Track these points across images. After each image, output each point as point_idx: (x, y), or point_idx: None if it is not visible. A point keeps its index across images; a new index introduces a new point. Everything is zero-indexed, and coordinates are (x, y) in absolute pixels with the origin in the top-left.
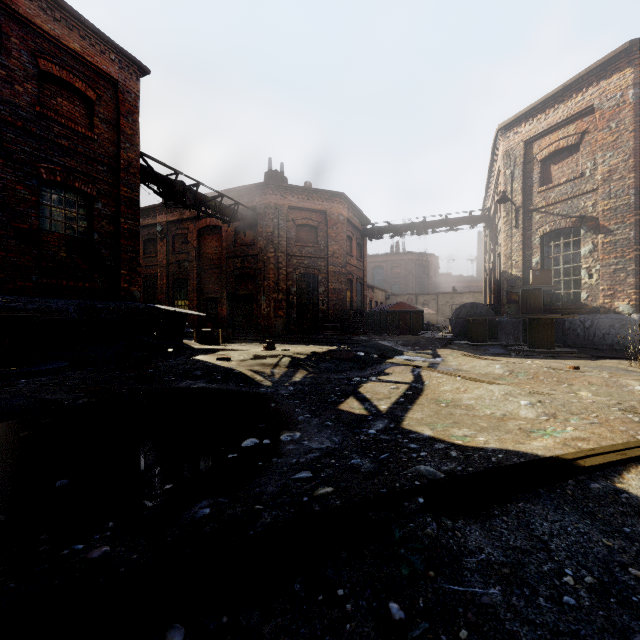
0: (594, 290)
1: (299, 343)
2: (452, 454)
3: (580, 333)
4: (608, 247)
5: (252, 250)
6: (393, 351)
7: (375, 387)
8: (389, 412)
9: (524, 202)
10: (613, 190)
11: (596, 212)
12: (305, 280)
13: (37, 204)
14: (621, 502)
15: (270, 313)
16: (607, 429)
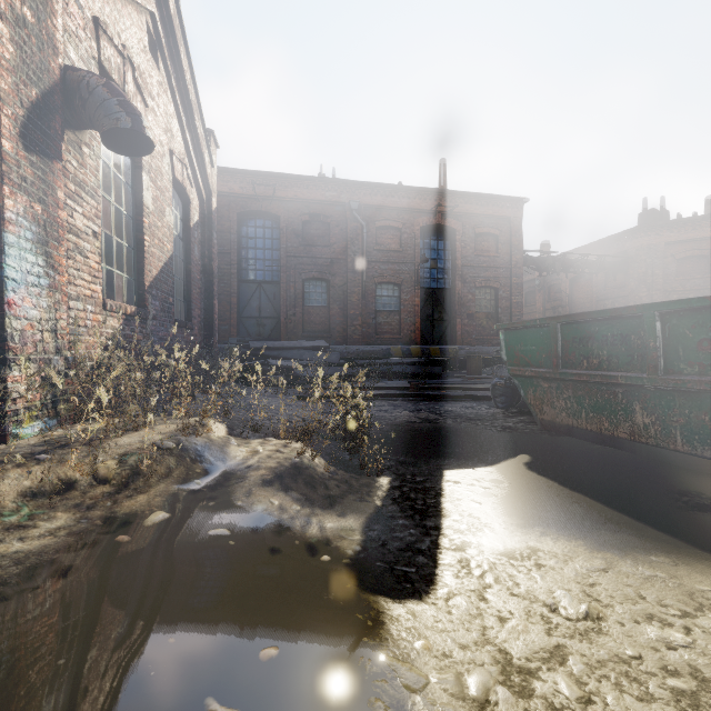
0: None
1: None
2: None
3: None
4: None
5: (622, 292)
6: None
7: None
8: None
9: None
10: None
11: None
12: None
13: (474, 300)
14: None
15: None
16: None
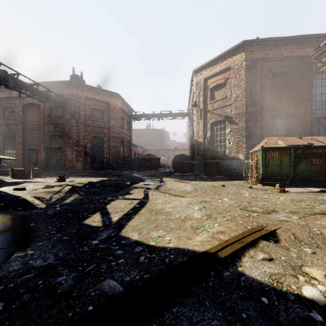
0: (231, 149)
1: (87, 176)
2: (140, 259)
3: (226, 168)
4: (236, 130)
5: (61, 120)
6: (139, 179)
7: (118, 203)
8: (117, 222)
9: (204, 107)
10: (238, 105)
11: (232, 114)
12: (96, 140)
13: None
14: (241, 286)
15: (73, 158)
16: (234, 223)
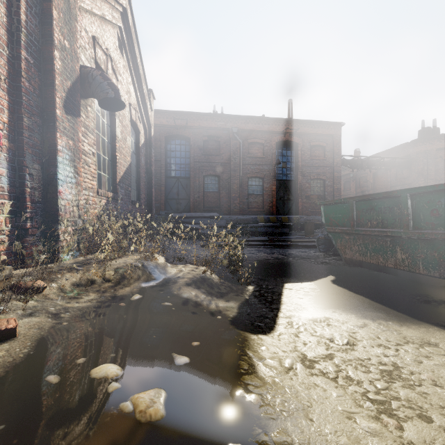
0: None
1: None
2: None
3: None
4: None
5: (407, 181)
6: None
7: None
8: None
9: None
10: None
11: None
12: None
13: (310, 187)
14: None
15: None
16: None
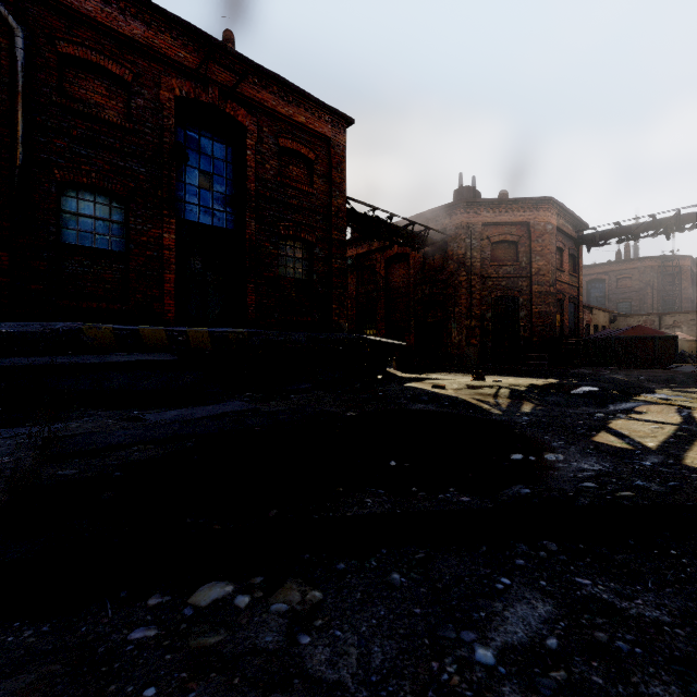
0: None
1: (504, 374)
2: None
3: None
4: None
5: (441, 275)
6: (638, 387)
7: (629, 425)
8: (660, 449)
9: None
10: None
11: None
12: (502, 304)
13: (278, 256)
14: None
15: (461, 341)
16: None
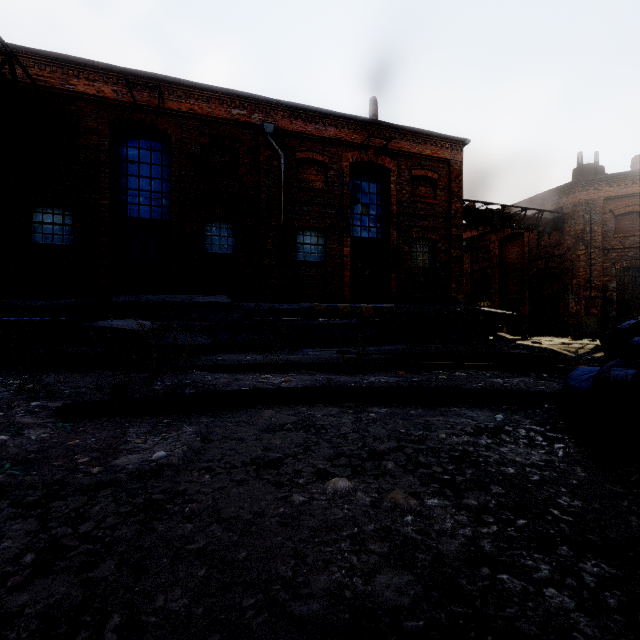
0: None
1: None
2: None
3: None
4: None
5: (557, 250)
6: None
7: None
8: None
9: None
10: None
11: None
12: (629, 274)
13: (411, 253)
14: None
15: (579, 311)
16: None
